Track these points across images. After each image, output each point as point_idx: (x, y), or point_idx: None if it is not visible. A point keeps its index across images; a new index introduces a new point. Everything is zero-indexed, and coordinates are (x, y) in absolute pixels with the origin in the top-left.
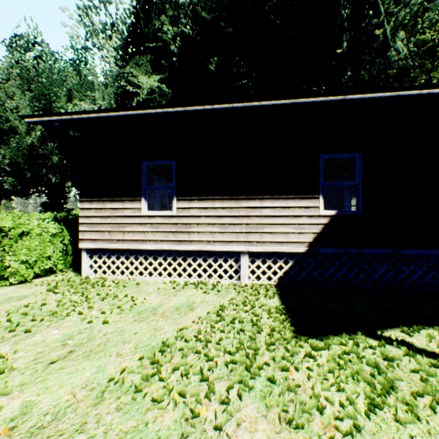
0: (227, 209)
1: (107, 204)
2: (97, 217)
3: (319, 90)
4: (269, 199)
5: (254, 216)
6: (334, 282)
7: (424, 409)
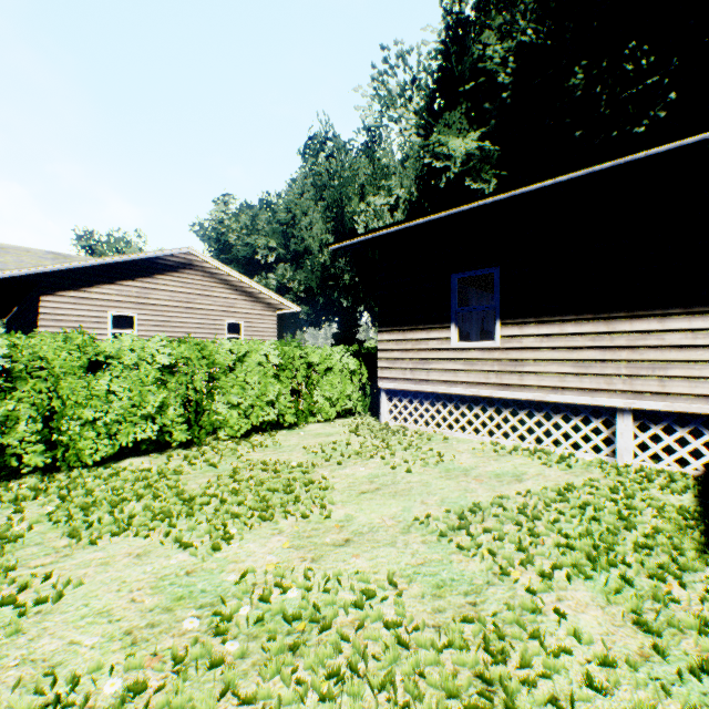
0: (588, 336)
1: (408, 333)
2: (396, 350)
3: None
4: (681, 316)
5: (646, 347)
6: None
7: None
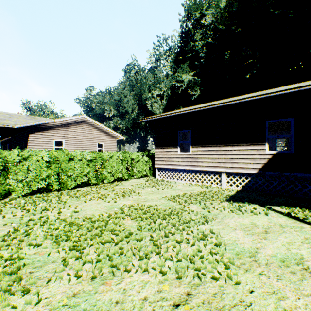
0: (214, 151)
1: (164, 149)
2: (161, 155)
3: None
4: (236, 146)
5: (228, 154)
6: (276, 191)
7: (247, 215)
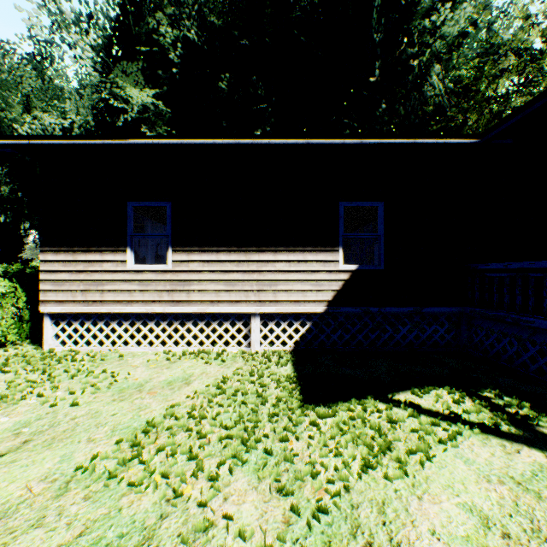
0: (235, 263)
1: (79, 255)
2: (65, 271)
3: (350, 123)
4: (284, 252)
5: (267, 271)
6: (355, 346)
7: (414, 465)
